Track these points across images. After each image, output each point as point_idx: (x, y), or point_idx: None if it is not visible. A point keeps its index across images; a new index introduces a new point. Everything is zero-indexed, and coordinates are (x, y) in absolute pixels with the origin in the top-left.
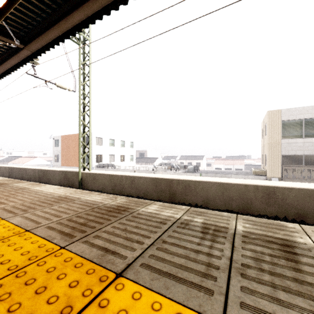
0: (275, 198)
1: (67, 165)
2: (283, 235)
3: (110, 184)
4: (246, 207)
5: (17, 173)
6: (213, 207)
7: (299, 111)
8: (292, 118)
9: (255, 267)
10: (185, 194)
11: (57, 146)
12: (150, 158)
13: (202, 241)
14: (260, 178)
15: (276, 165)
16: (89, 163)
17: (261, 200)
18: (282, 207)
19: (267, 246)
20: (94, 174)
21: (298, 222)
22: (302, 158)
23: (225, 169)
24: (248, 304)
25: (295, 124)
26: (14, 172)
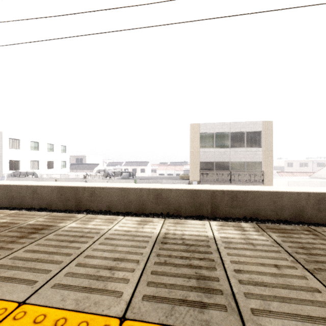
0: (162, 198)
1: None
2: (56, 223)
3: (5, 197)
4: (141, 208)
5: None
6: (116, 211)
7: (211, 126)
8: (207, 132)
9: None
10: (91, 201)
11: None
12: (89, 164)
13: None
14: (185, 182)
15: (196, 170)
16: None
17: (152, 201)
18: (166, 205)
19: (24, 231)
20: None
21: (174, 216)
22: (214, 164)
23: (167, 175)
24: None
25: (209, 136)
26: None
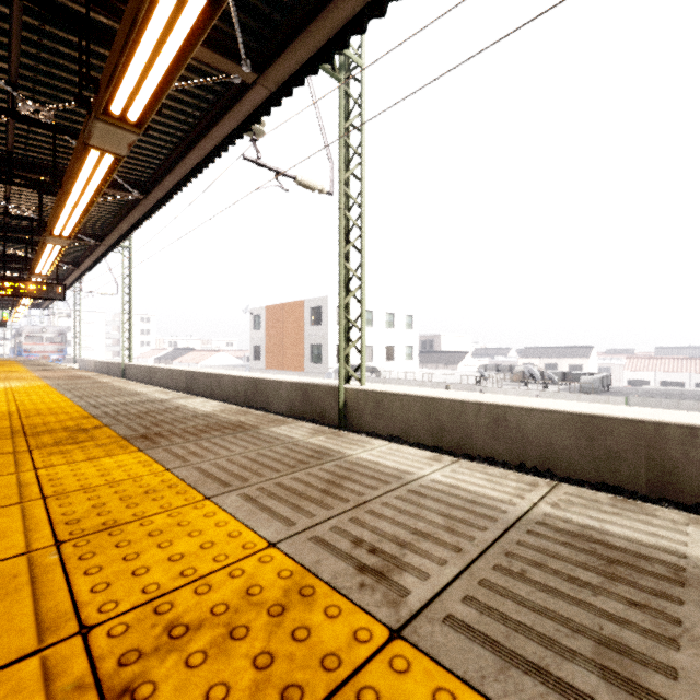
0: None
1: (277, 367)
2: None
3: (425, 423)
4: None
5: (202, 385)
6: None
7: None
8: None
9: None
10: None
11: (258, 328)
12: (448, 352)
13: None
14: None
15: None
16: (360, 365)
17: None
18: None
19: None
20: (380, 394)
21: None
22: None
23: (661, 384)
24: None
25: None
26: (196, 382)
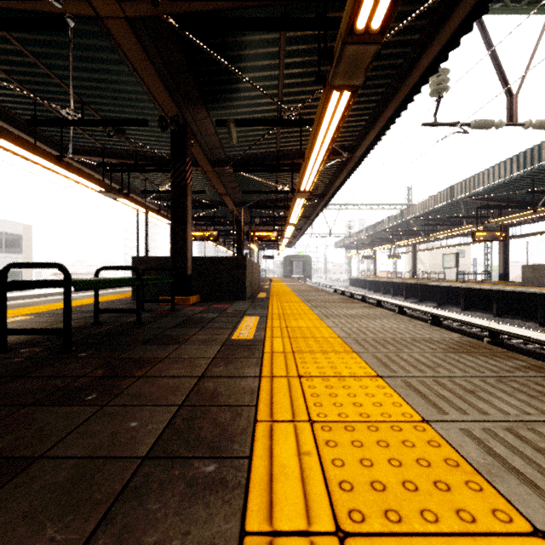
0: None
1: None
2: None
3: None
4: None
5: None
6: None
7: None
8: None
9: None
10: None
11: None
12: None
13: None
14: None
15: None
16: None
17: None
18: None
19: None
20: None
21: None
22: None
23: None
24: None
25: None
26: None
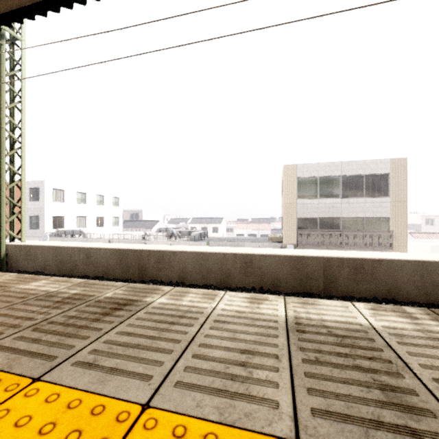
0: (253, 268)
1: None
2: (140, 297)
3: (54, 261)
4: (224, 279)
5: None
6: (190, 282)
7: (314, 168)
8: (307, 176)
9: (61, 322)
10: (158, 269)
11: None
12: (147, 221)
13: (42, 309)
14: (276, 246)
15: (292, 229)
16: (20, 229)
17: (239, 270)
18: (259, 276)
19: (105, 307)
20: (29, 247)
21: (270, 292)
22: (317, 222)
23: (249, 235)
24: (3, 346)
25: (310, 182)
26: None
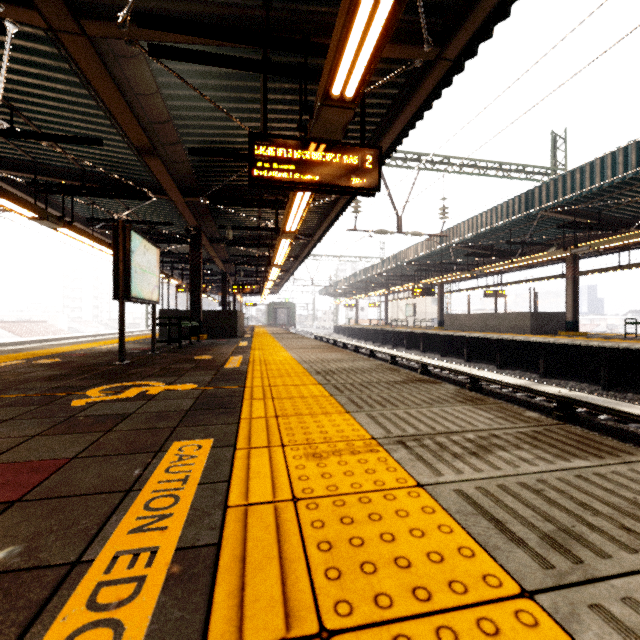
0: None
1: None
2: None
3: None
4: None
5: None
6: None
7: None
8: None
9: None
10: None
11: None
12: None
13: None
14: None
15: None
16: None
17: None
18: None
19: None
20: None
21: None
22: None
23: None
24: None
25: None
26: None
